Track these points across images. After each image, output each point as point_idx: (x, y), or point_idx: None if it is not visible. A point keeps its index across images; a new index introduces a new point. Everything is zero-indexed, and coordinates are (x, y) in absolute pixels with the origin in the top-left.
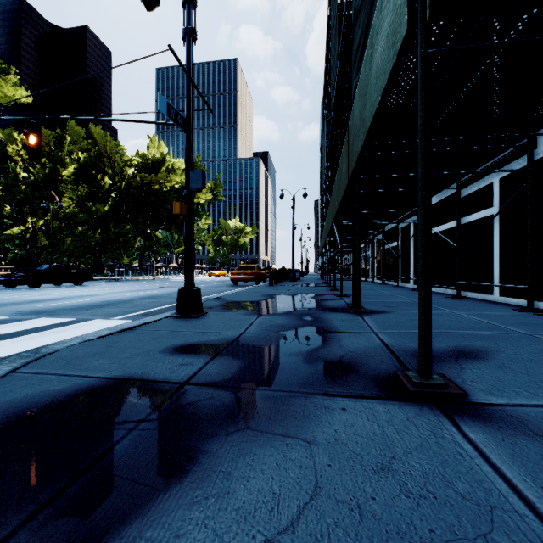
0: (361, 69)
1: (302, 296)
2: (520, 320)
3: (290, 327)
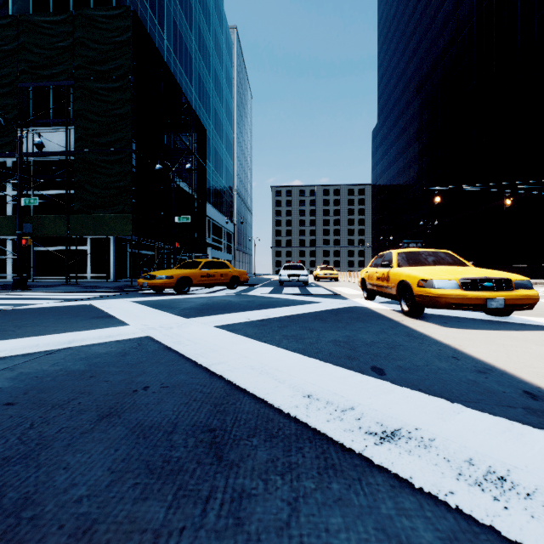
0: (97, 215)
1: (3, 285)
2: (115, 282)
3: (84, 287)
